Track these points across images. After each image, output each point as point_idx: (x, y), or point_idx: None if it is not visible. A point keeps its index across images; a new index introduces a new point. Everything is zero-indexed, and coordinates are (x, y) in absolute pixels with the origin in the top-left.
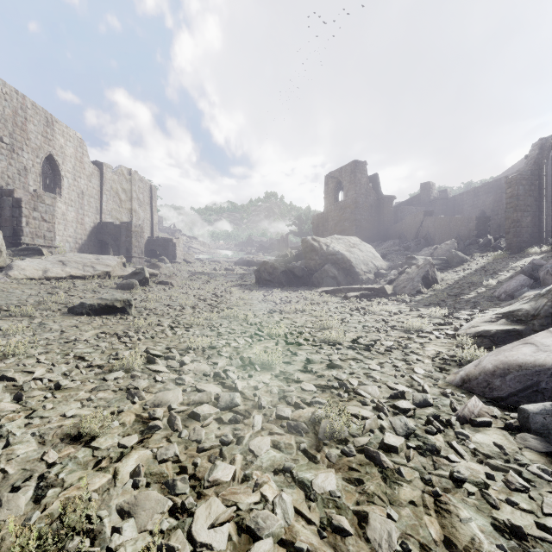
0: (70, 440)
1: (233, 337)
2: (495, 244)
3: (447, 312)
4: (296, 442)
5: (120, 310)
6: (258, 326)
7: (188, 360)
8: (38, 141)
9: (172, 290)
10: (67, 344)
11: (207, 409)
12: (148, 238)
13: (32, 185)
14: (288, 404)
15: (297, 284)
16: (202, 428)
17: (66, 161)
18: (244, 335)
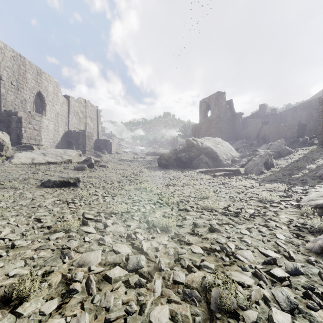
0: (2, 303)
1: (142, 204)
2: (310, 141)
3: (287, 187)
4: (191, 312)
5: (72, 184)
6: (159, 195)
7: (110, 222)
8: (32, 84)
9: (107, 170)
10: (33, 209)
11: (118, 272)
12: (96, 139)
13: (29, 109)
14: (182, 267)
15: (183, 166)
16: (111, 294)
17: (48, 95)
18: (150, 203)
